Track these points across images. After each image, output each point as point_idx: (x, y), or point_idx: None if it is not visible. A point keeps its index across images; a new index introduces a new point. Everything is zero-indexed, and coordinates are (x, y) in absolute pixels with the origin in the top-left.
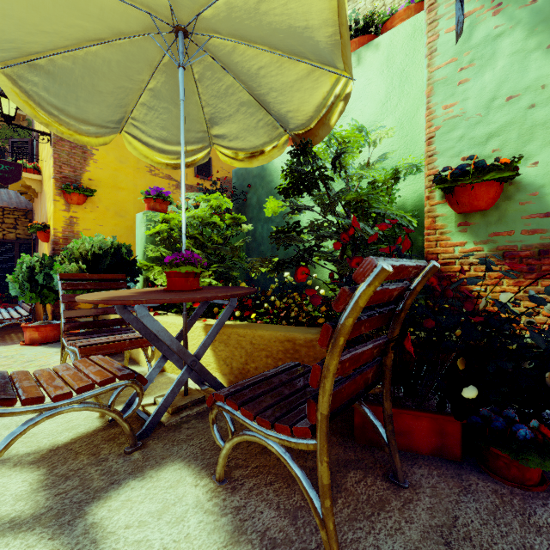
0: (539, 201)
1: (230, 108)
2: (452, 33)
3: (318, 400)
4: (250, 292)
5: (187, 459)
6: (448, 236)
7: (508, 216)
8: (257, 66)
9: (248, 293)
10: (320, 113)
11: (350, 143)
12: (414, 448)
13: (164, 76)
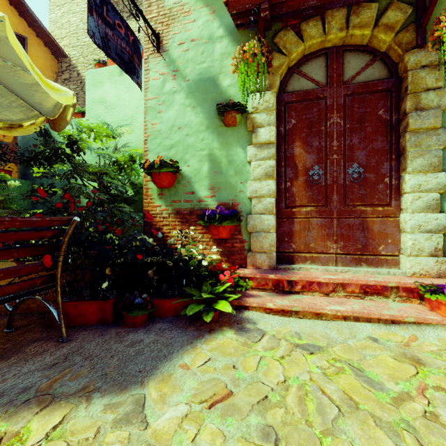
0: (190, 185)
1: None
2: (156, 81)
3: None
4: None
5: None
6: (154, 201)
7: (179, 192)
8: None
9: None
10: (59, 110)
11: (98, 133)
12: (88, 322)
13: None
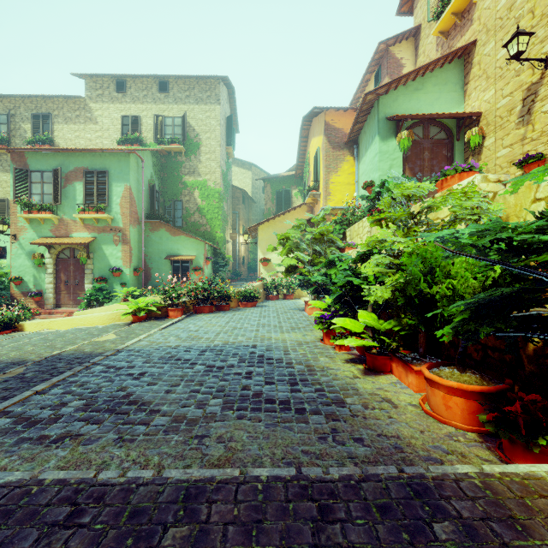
0: (27, 284)
1: None
2: (15, 249)
3: None
4: None
5: None
6: (14, 289)
7: (23, 286)
8: None
9: None
10: None
11: None
12: None
13: None
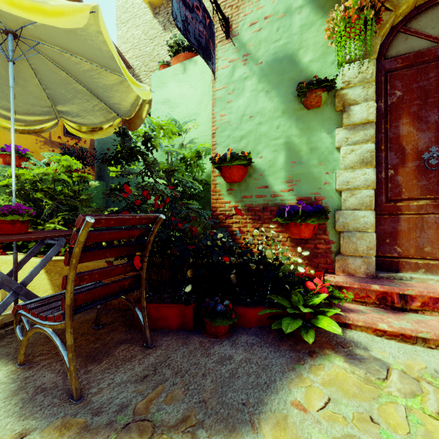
0: (263, 179)
1: (68, 94)
2: (224, 70)
3: (66, 297)
4: (67, 234)
5: (0, 356)
6: (222, 197)
7: (250, 186)
8: (82, 69)
9: (65, 235)
10: (135, 108)
11: (167, 130)
12: (169, 326)
13: (2, 61)
